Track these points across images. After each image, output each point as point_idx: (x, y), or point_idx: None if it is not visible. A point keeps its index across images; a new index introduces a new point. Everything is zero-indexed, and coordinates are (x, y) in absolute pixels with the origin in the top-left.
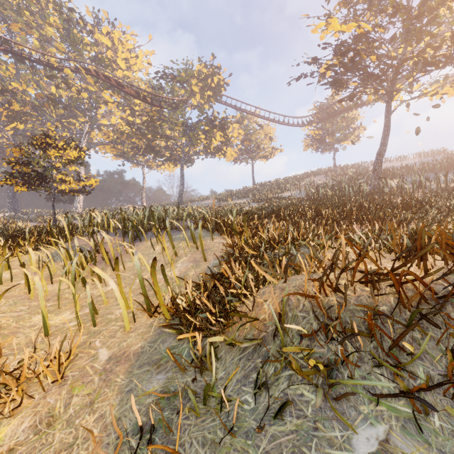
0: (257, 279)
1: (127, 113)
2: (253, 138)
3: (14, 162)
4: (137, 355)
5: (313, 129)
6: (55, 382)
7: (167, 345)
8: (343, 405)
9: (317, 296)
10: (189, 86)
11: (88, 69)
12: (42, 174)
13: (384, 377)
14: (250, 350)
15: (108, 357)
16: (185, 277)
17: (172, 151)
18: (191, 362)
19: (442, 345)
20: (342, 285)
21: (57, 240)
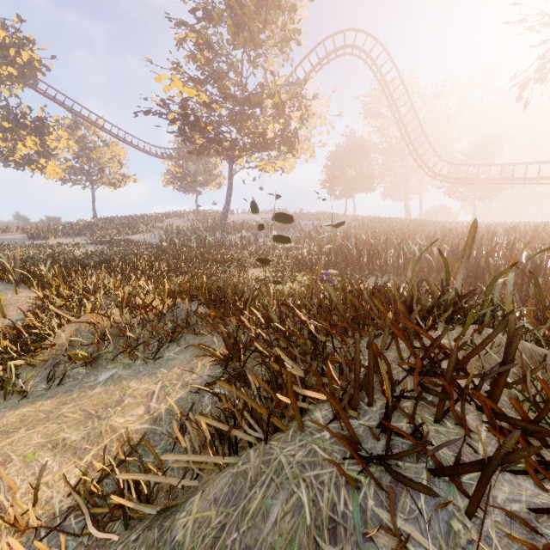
0: (60, 321)
1: None
2: (94, 156)
3: None
4: None
5: (174, 165)
6: None
7: None
8: (100, 368)
9: (96, 322)
10: None
11: None
12: None
13: (124, 353)
14: (48, 364)
15: None
16: None
17: None
18: None
19: (157, 335)
20: (117, 315)
21: None
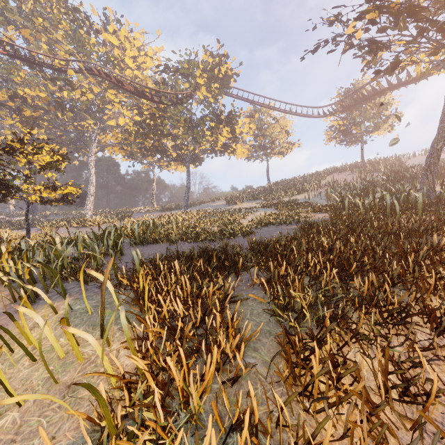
0: None
1: (134, 113)
2: (268, 133)
3: None
4: None
5: (336, 119)
6: None
7: None
8: None
9: None
10: (193, 78)
11: (91, 68)
12: (2, 185)
13: None
14: None
15: None
16: None
17: (180, 150)
18: None
19: None
20: None
21: None
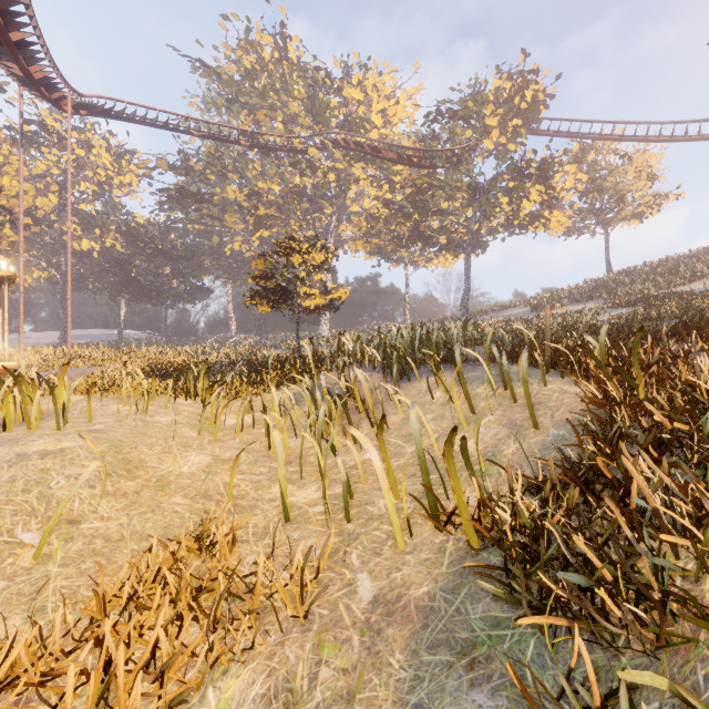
0: None
1: (384, 190)
2: (608, 184)
3: (259, 277)
4: (422, 611)
5: None
6: (296, 619)
7: (481, 611)
8: None
9: None
10: (480, 120)
11: (335, 140)
12: (285, 289)
13: None
14: None
15: (373, 596)
16: (508, 466)
17: (449, 234)
18: (557, 698)
19: None
20: None
21: (301, 375)
